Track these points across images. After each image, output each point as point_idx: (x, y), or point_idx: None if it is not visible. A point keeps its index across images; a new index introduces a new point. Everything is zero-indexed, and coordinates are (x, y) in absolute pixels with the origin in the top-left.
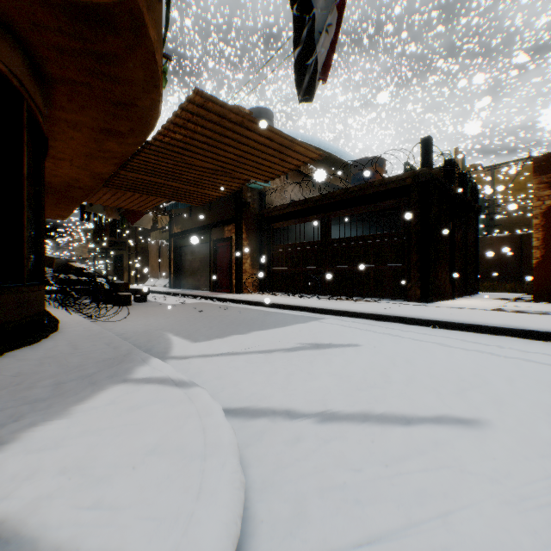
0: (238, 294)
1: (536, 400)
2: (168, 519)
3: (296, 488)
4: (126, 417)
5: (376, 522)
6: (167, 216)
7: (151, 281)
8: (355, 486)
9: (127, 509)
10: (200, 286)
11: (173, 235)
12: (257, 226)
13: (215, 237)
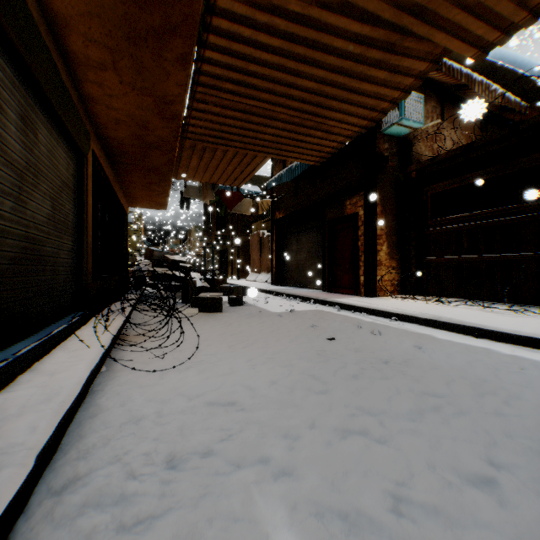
0: (368, 297)
1: None
2: None
3: None
4: None
5: None
6: (268, 200)
7: (252, 276)
8: None
9: None
10: (307, 283)
11: (275, 222)
12: (397, 195)
13: (330, 216)
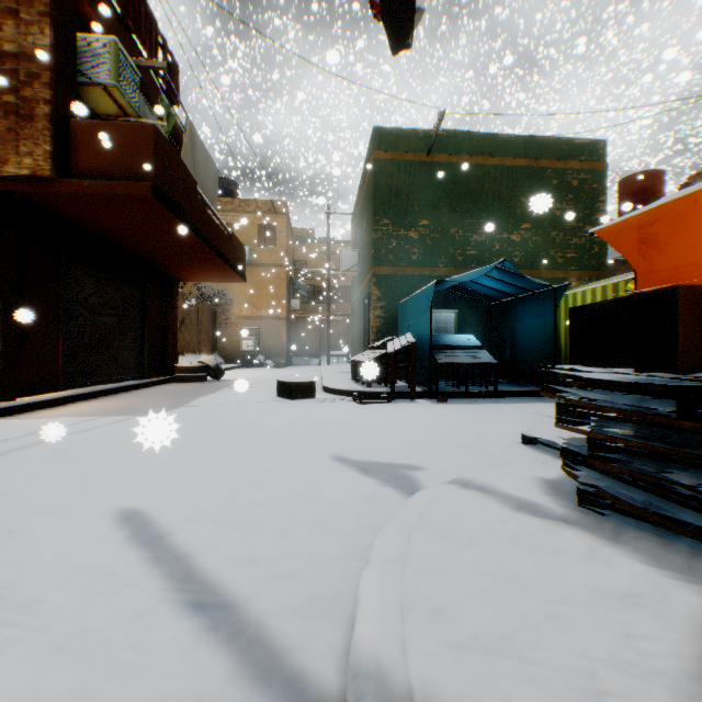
0: None
1: (38, 497)
2: (454, 500)
3: (343, 541)
4: (521, 603)
5: (325, 509)
6: None
7: None
8: (303, 527)
9: (480, 509)
10: None
11: None
12: None
13: None
